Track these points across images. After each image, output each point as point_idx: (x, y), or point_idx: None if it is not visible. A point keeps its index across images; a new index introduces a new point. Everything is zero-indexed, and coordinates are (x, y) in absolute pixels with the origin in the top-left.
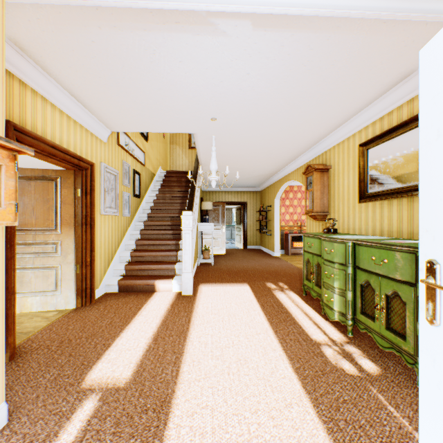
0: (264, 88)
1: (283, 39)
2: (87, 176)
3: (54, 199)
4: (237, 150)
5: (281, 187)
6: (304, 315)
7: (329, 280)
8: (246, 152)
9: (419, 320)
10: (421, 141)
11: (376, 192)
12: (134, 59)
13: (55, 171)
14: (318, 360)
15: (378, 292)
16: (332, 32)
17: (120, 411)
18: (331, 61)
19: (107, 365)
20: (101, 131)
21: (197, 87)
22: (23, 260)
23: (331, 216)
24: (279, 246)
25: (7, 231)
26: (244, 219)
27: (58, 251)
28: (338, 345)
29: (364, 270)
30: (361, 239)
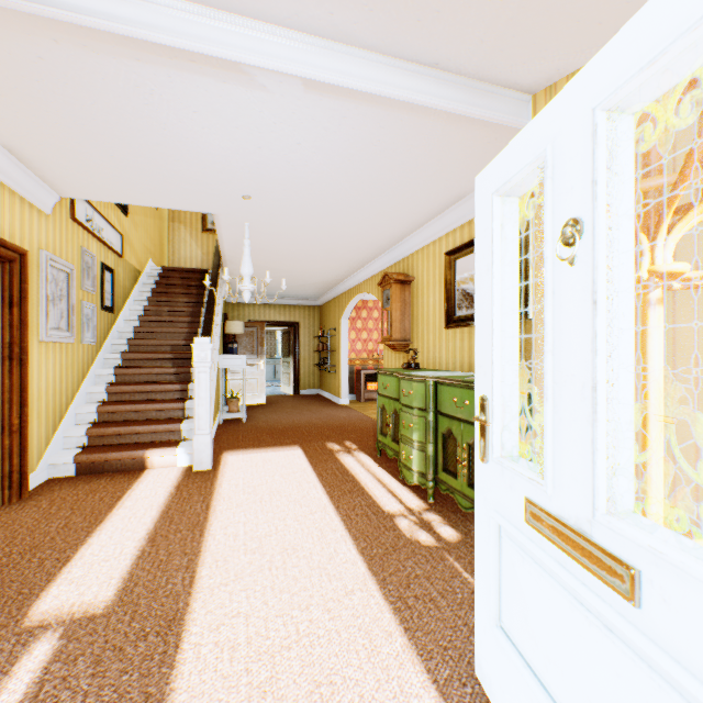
0: (322, 165)
1: (345, 109)
2: (14, 273)
3: None
4: (283, 244)
5: (350, 302)
6: (377, 482)
7: (408, 432)
8: (298, 248)
9: (475, 460)
10: (477, 273)
11: (465, 315)
12: (116, 95)
13: None
14: (390, 536)
15: (461, 441)
16: (406, 113)
17: (100, 645)
18: (407, 146)
19: (69, 588)
20: (41, 195)
21: (222, 150)
22: None
23: (415, 345)
24: (347, 389)
25: None
26: (296, 348)
27: None
28: (416, 514)
29: (446, 415)
30: (444, 376)
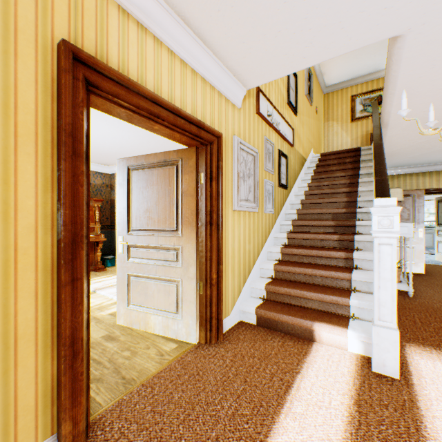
0: None
1: None
2: (212, 153)
3: (174, 190)
4: None
5: None
6: None
7: None
8: None
9: None
10: None
11: None
12: None
13: (176, 152)
14: None
15: None
16: None
17: None
18: None
19: None
20: (232, 90)
21: None
22: (147, 267)
23: None
24: None
25: (62, 236)
26: None
27: (179, 260)
28: None
29: None
30: None
